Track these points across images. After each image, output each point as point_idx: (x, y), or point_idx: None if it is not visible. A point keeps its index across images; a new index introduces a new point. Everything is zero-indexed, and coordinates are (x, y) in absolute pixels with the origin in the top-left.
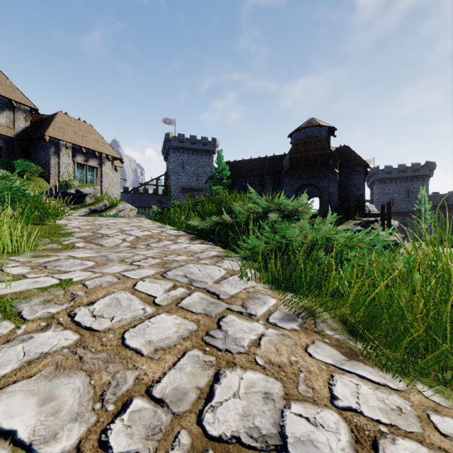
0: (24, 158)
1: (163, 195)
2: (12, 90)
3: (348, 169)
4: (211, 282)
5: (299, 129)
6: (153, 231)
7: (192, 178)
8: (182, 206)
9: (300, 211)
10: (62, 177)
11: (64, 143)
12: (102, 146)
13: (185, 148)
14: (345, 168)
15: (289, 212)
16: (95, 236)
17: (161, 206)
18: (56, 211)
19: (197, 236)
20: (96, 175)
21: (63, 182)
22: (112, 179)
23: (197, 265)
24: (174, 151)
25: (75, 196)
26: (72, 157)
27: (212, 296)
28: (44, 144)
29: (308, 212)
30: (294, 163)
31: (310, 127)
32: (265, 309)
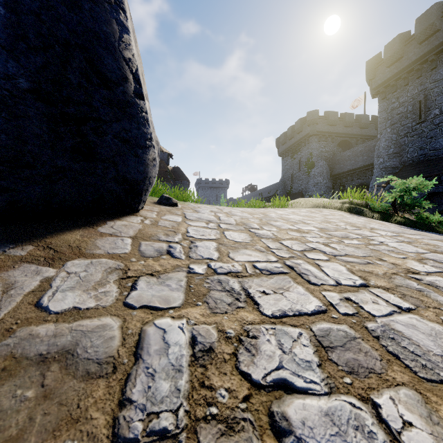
0: None
1: None
2: None
3: (179, 181)
4: None
5: None
6: None
7: None
8: None
9: None
10: None
11: None
12: None
13: None
14: (178, 181)
15: None
16: None
17: None
18: None
19: None
20: None
21: None
22: None
23: None
24: None
25: None
26: None
27: None
28: None
29: None
30: None
31: None
32: None
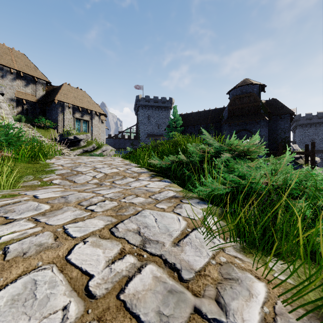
0: (42, 115)
1: (135, 139)
2: (34, 70)
3: (276, 117)
4: (170, 243)
5: (235, 88)
6: (120, 168)
7: (155, 126)
8: (146, 147)
9: (251, 151)
10: (65, 128)
11: (67, 104)
12: (93, 105)
13: (150, 106)
14: (274, 116)
15: (240, 152)
16: (71, 173)
17: (133, 147)
18: (48, 152)
19: (156, 172)
20: (88, 126)
21: (66, 131)
22: (99, 129)
23: (153, 212)
24: (142, 108)
25: (73, 141)
26: (72, 114)
27: (171, 274)
28: (54, 105)
29: (259, 152)
30: (231, 114)
31: (244, 85)
32: (256, 314)
